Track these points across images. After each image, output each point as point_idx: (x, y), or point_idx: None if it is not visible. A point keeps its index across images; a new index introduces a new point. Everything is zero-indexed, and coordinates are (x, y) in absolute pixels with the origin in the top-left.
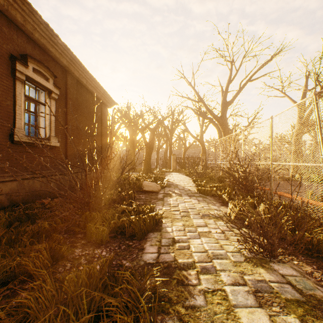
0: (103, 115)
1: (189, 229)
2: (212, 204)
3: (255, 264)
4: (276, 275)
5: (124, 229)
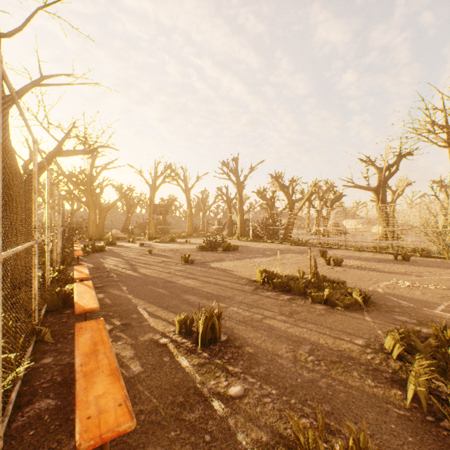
0: None
1: None
2: None
3: None
4: None
5: None
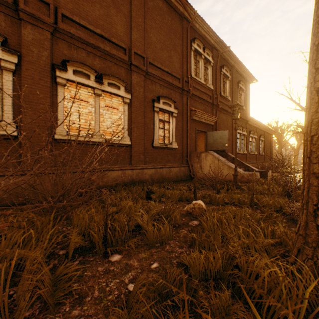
0: (271, 139)
1: None
2: None
3: None
4: None
5: None
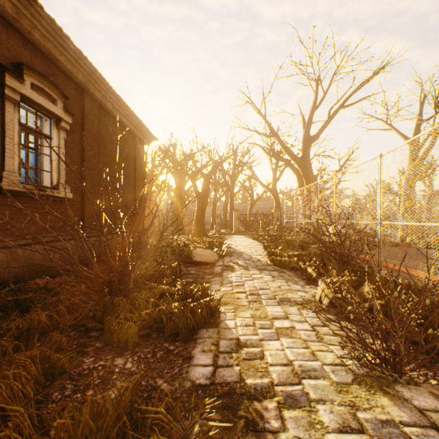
0: (138, 154)
1: (260, 324)
2: (293, 282)
3: (371, 388)
4: (411, 411)
5: (163, 324)
